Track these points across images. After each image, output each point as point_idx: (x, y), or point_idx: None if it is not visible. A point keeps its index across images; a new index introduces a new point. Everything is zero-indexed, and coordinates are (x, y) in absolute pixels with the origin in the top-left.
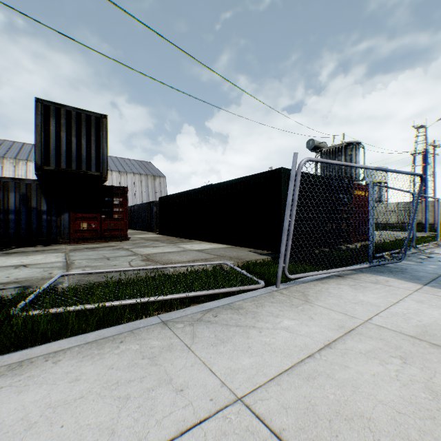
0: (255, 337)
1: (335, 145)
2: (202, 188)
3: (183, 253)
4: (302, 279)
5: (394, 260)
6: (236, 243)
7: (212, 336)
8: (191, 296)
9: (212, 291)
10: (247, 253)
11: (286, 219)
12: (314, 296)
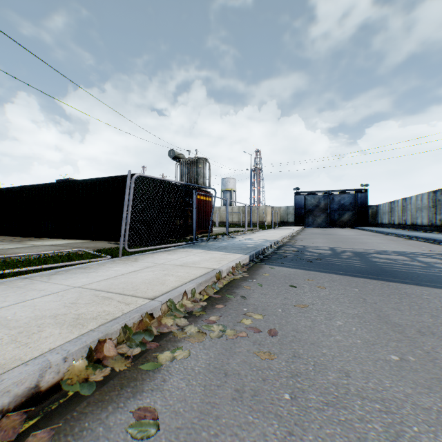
0: (93, 274)
1: (190, 158)
2: (58, 183)
3: (34, 248)
4: (140, 253)
5: (203, 240)
6: (96, 238)
7: (64, 277)
8: (46, 268)
9: (66, 263)
10: (105, 244)
11: (125, 212)
12: (142, 259)
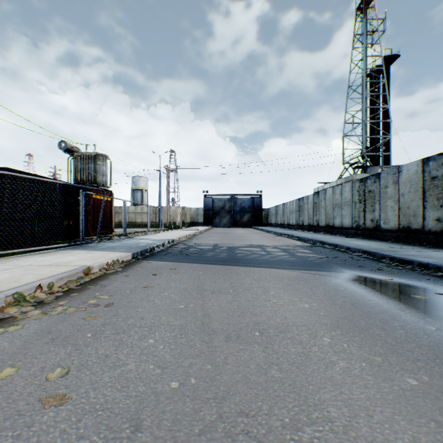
0: None
1: (87, 152)
2: None
3: None
4: (5, 257)
5: (90, 241)
6: None
7: None
8: None
9: None
10: None
11: None
12: (4, 262)
